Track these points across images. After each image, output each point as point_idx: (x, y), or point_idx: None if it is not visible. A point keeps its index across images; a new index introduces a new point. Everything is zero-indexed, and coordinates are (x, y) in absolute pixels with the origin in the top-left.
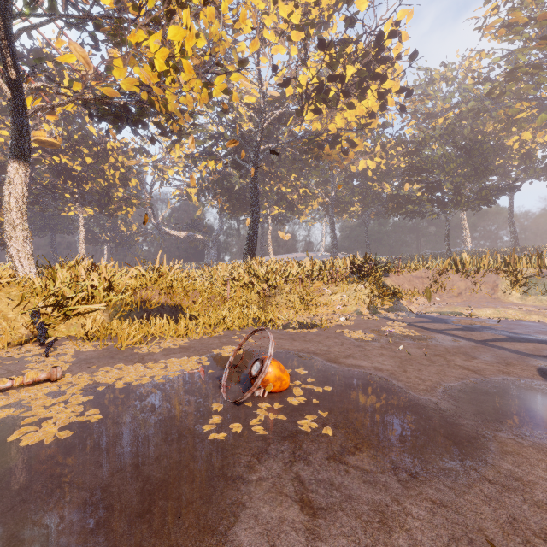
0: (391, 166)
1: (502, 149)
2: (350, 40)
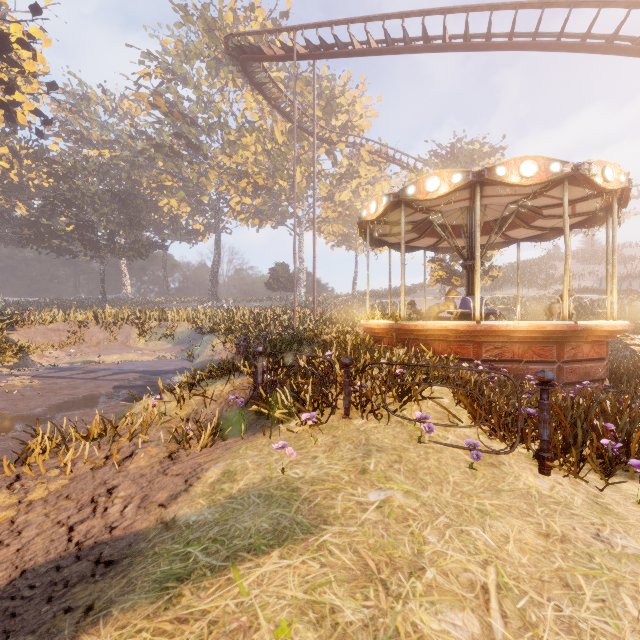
0: (29, 179)
1: (156, 206)
2: None
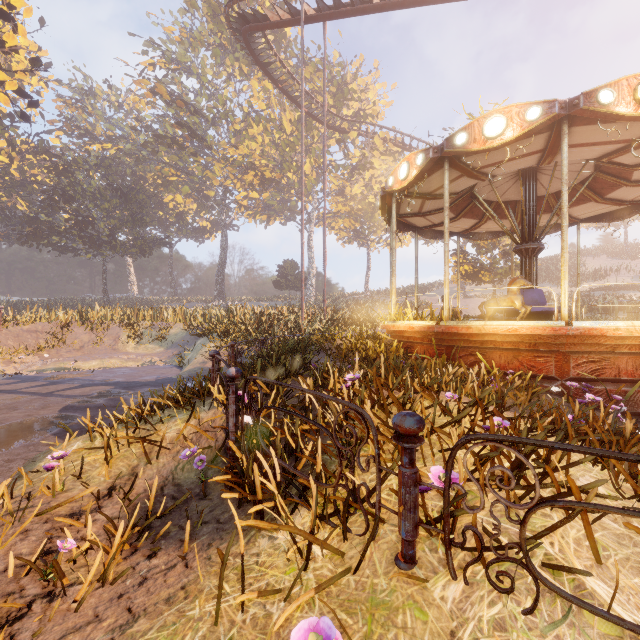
0: (32, 176)
1: (162, 203)
2: None
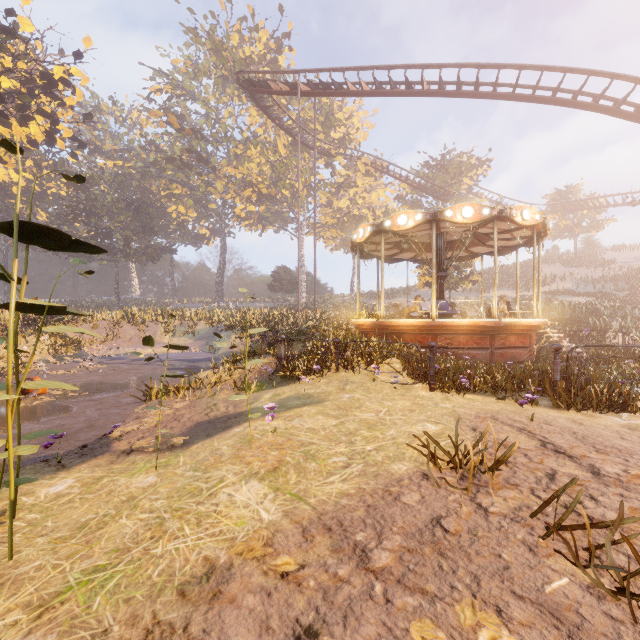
0: (48, 188)
1: (165, 212)
2: (7, 48)
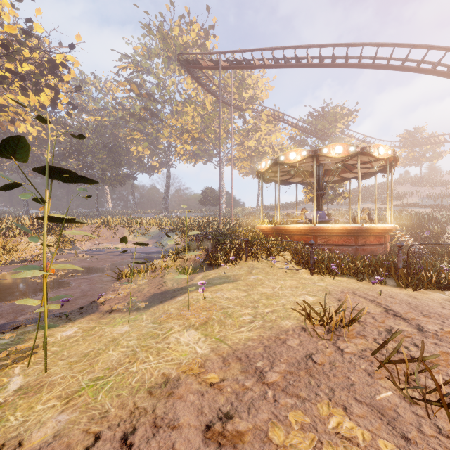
0: (51, 136)
1: (129, 151)
2: (26, 44)
